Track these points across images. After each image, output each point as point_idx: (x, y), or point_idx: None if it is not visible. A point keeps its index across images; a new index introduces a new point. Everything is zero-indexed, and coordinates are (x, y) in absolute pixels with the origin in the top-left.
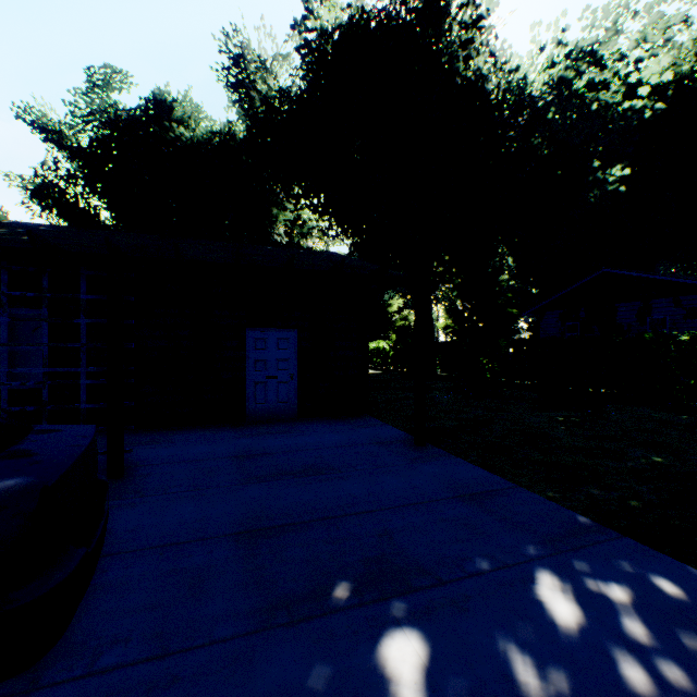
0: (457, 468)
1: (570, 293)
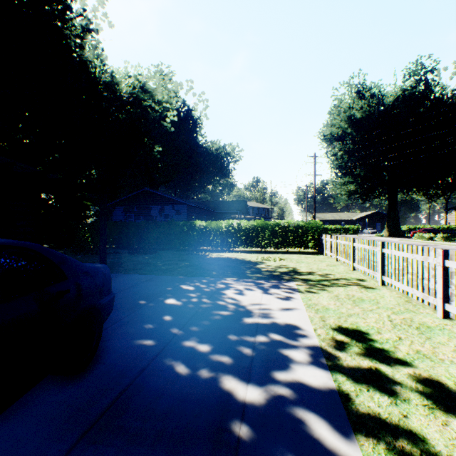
0: (133, 276)
1: (129, 198)
